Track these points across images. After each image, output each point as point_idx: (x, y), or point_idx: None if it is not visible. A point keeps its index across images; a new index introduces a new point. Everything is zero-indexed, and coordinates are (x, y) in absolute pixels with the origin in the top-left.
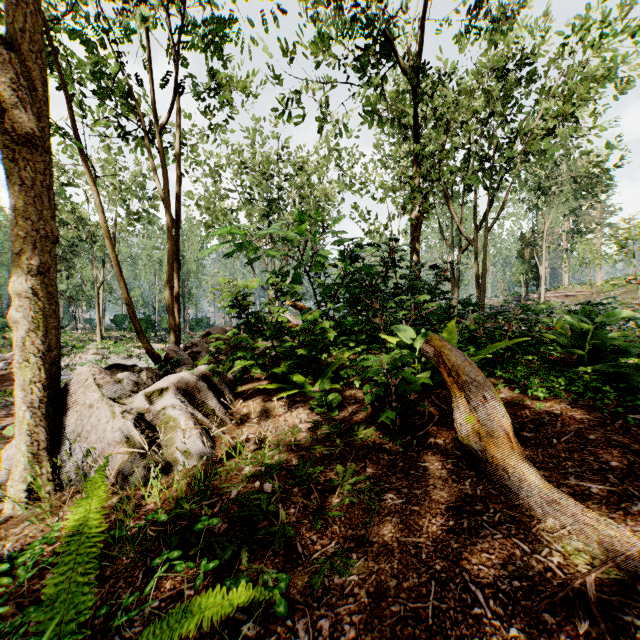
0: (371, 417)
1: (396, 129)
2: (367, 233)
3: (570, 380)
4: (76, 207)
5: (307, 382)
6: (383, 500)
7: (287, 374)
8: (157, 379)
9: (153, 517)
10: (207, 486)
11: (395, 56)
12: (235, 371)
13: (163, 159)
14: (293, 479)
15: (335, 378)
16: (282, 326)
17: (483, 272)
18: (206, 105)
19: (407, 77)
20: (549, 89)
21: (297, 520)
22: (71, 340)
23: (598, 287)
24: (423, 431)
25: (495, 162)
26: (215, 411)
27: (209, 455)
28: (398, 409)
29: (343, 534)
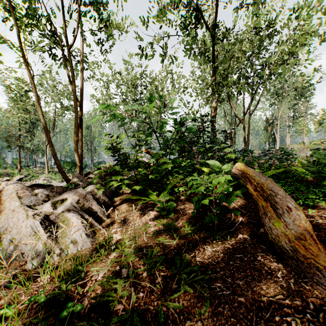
0: (195, 217)
1: (202, 61)
2: (187, 114)
3: (323, 193)
4: (34, 103)
5: (154, 195)
6: (213, 289)
7: (142, 190)
8: (63, 193)
9: (35, 299)
10: (82, 270)
11: (203, 18)
12: (113, 188)
13: (71, 65)
14: (143, 265)
15: (171, 192)
16: (140, 161)
17: (248, 137)
18: (98, 38)
19: (209, 30)
20: (283, 40)
21: (144, 305)
22: (32, 173)
23: (306, 145)
24: (233, 228)
25: (254, 79)
26: (97, 213)
27: (90, 243)
28: (219, 214)
29: (182, 324)
